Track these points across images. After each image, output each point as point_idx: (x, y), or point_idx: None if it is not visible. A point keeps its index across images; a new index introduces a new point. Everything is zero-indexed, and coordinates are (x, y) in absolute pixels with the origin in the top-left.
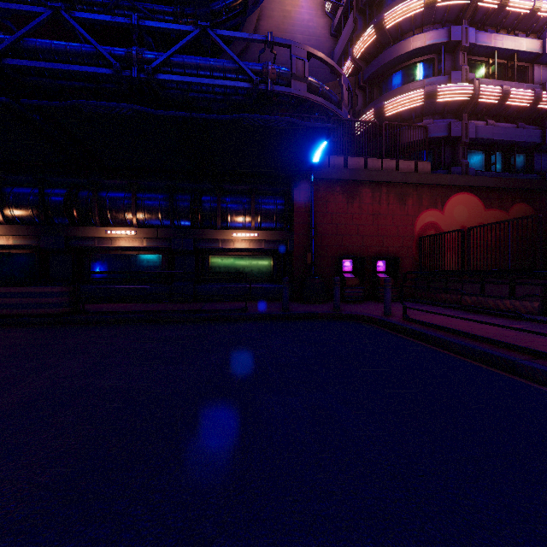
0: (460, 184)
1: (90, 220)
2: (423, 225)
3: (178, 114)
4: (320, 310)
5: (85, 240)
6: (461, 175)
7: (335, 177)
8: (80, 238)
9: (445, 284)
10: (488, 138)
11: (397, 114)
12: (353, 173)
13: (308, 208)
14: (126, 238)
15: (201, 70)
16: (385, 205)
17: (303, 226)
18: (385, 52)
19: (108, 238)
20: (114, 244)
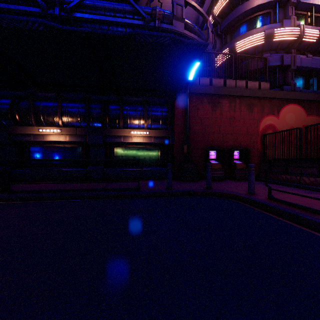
0: (290, 97)
1: (28, 121)
2: (264, 126)
3: (81, 30)
4: (196, 188)
5: (24, 136)
6: (291, 91)
7: (203, 92)
8: (20, 134)
9: (285, 168)
10: (308, 67)
11: (244, 50)
12: (216, 89)
13: (184, 113)
14: (53, 135)
15: (107, 11)
16: (238, 112)
17: (181, 126)
18: (236, 9)
19: (41, 134)
20: (45, 139)
